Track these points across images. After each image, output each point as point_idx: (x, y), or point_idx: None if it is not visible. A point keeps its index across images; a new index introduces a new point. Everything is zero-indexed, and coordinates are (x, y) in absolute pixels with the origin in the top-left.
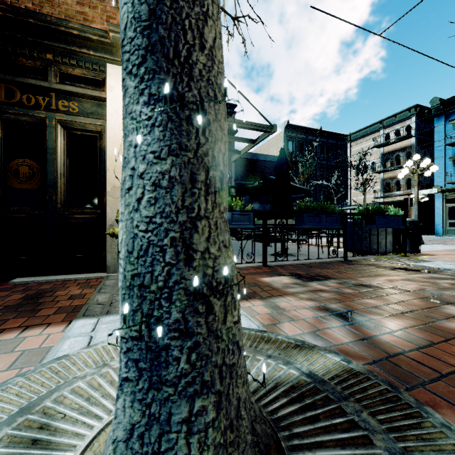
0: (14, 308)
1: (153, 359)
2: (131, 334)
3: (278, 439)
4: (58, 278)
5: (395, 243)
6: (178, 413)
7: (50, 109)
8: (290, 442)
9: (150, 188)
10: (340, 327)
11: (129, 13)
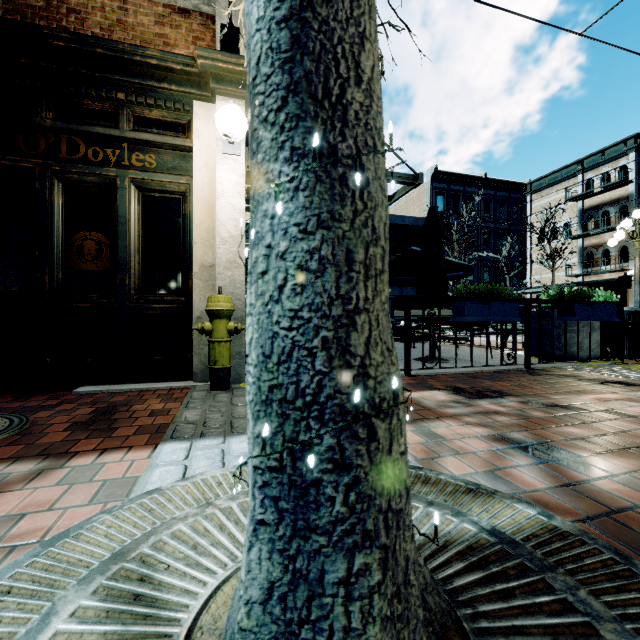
0: (84, 426)
1: (298, 497)
2: (268, 464)
3: (457, 617)
4: (132, 387)
5: (605, 344)
6: (333, 571)
7: (122, 165)
8: (475, 624)
9: (294, 272)
10: (530, 466)
11: (263, 42)
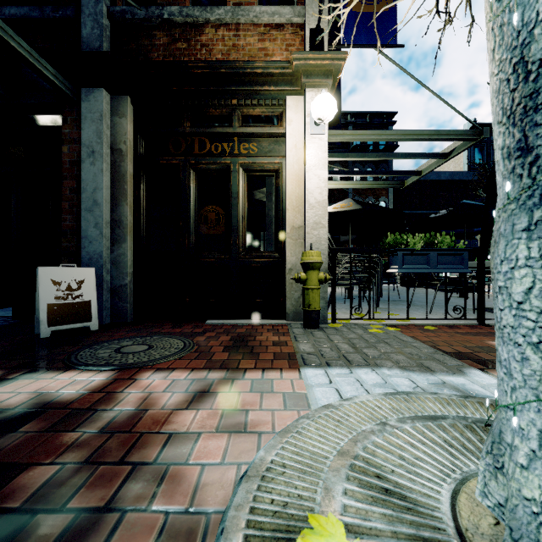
0: (230, 349)
1: None
2: None
3: None
4: (243, 322)
5: None
6: None
7: (233, 154)
8: None
9: None
10: None
11: None
